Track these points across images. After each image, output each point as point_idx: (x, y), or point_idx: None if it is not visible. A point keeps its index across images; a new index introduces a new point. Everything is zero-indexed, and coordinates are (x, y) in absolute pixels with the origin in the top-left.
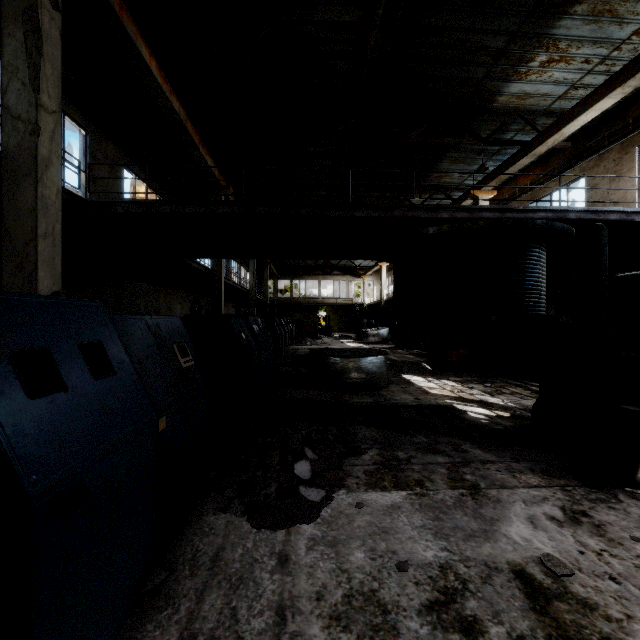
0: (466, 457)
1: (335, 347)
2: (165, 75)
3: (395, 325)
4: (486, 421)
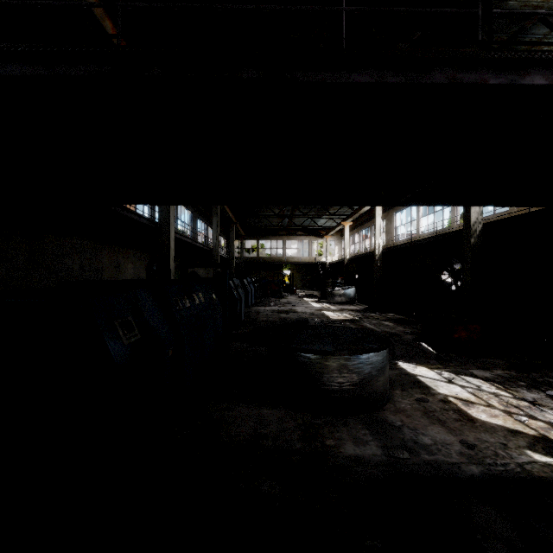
0: None
1: (300, 309)
2: None
3: (357, 283)
4: None
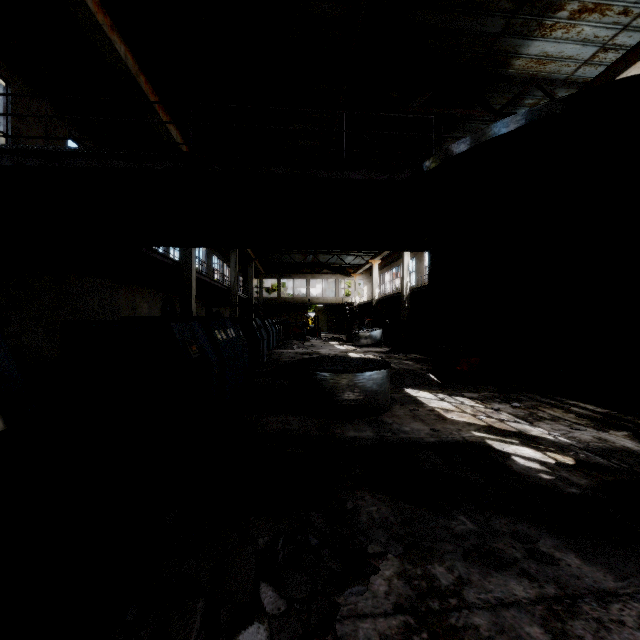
0: (561, 580)
1: (324, 351)
2: (111, 16)
3: (387, 326)
4: (548, 476)
